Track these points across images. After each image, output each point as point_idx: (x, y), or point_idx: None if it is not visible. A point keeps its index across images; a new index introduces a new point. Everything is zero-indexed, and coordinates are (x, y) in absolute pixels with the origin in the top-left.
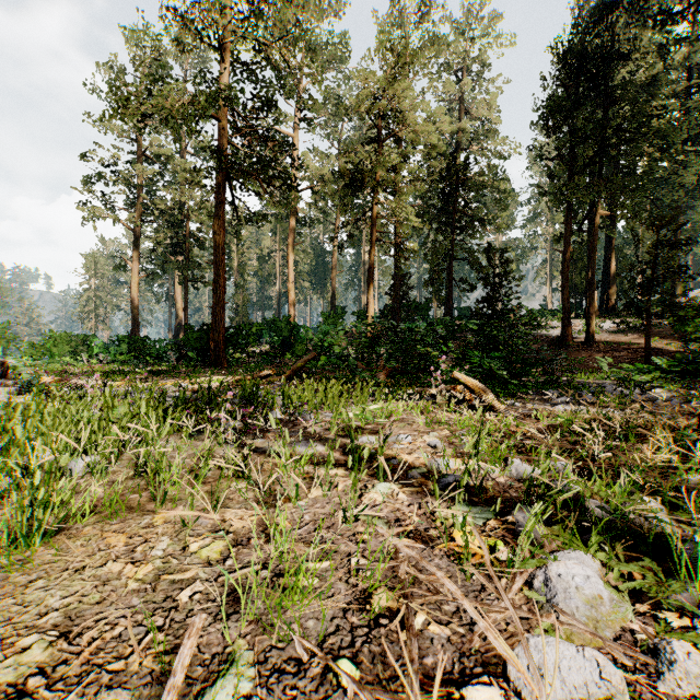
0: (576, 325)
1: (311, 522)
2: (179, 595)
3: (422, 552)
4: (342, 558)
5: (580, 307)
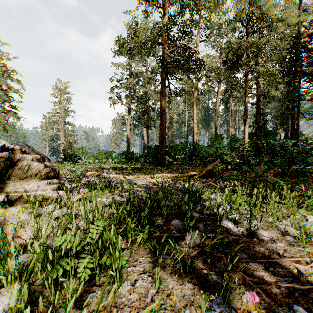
0: None
1: None
2: None
3: None
4: None
5: None
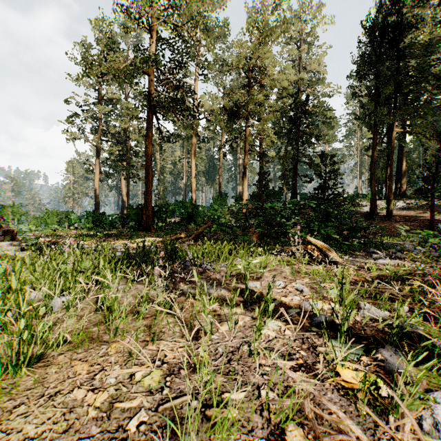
0: (379, 204)
1: (223, 354)
2: (129, 424)
3: (316, 386)
4: (253, 389)
5: (380, 193)
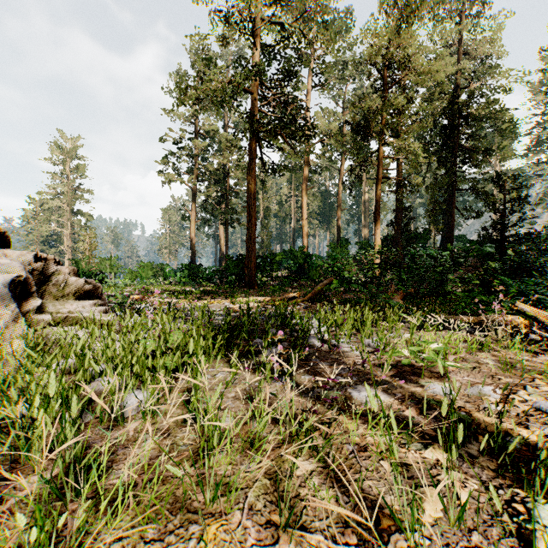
0: None
1: None
2: None
3: None
4: None
5: None
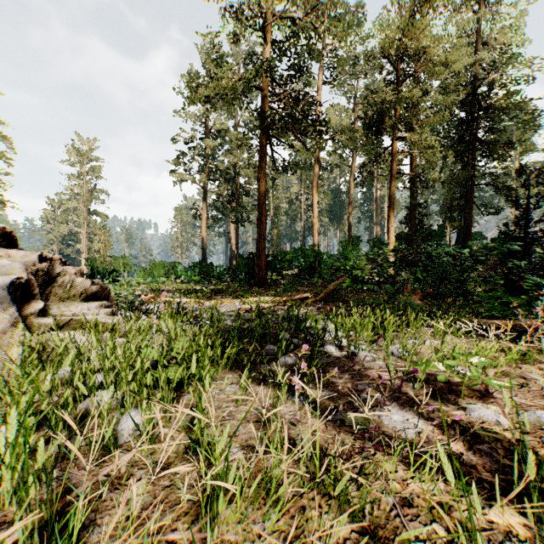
0: None
1: None
2: None
3: None
4: None
5: None
